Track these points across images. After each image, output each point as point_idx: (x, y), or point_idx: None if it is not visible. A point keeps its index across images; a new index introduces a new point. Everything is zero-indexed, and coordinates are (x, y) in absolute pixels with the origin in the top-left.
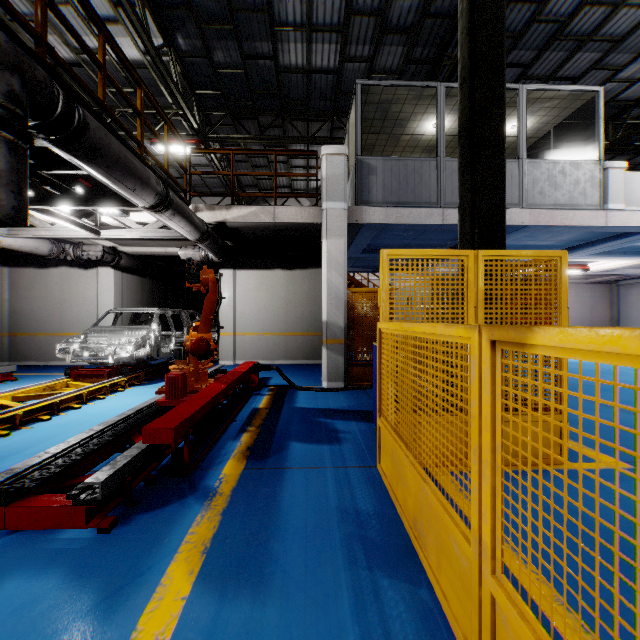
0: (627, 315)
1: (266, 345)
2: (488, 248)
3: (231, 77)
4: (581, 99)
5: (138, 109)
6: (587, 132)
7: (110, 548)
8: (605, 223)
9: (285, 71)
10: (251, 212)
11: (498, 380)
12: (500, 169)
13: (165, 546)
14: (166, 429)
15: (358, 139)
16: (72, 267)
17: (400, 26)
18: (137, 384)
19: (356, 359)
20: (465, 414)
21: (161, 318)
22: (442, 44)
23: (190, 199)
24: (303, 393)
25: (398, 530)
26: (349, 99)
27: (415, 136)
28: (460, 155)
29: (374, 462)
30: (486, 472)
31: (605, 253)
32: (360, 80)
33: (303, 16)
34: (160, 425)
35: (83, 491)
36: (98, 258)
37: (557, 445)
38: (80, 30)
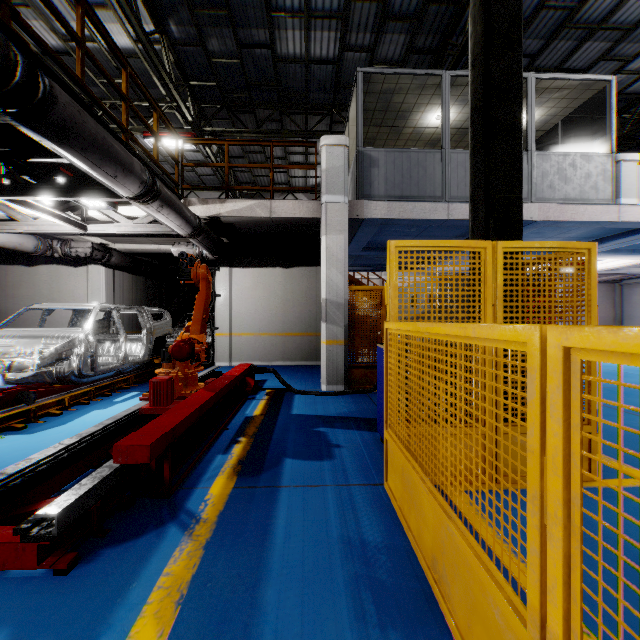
0: (631, 315)
1: (263, 346)
2: (504, 240)
3: (226, 67)
4: (592, 89)
5: (123, 92)
6: (593, 127)
7: (65, 596)
8: (617, 218)
9: (283, 61)
10: (246, 206)
11: (575, 404)
12: (517, 154)
13: (132, 593)
14: (141, 446)
15: (359, 130)
16: (61, 265)
17: (403, 13)
18: (126, 387)
19: (357, 361)
20: (482, 425)
21: (155, 318)
22: (446, 32)
23: (182, 192)
24: (301, 397)
25: (413, 569)
26: (349, 91)
27: (418, 129)
28: (472, 139)
29: (380, 479)
30: (555, 532)
31: (612, 251)
32: (361, 68)
33: (301, 1)
34: (134, 441)
35: (37, 524)
36: (87, 255)
37: (585, 459)
38: (67, 16)
